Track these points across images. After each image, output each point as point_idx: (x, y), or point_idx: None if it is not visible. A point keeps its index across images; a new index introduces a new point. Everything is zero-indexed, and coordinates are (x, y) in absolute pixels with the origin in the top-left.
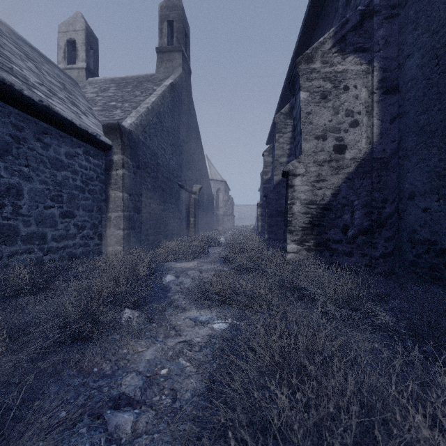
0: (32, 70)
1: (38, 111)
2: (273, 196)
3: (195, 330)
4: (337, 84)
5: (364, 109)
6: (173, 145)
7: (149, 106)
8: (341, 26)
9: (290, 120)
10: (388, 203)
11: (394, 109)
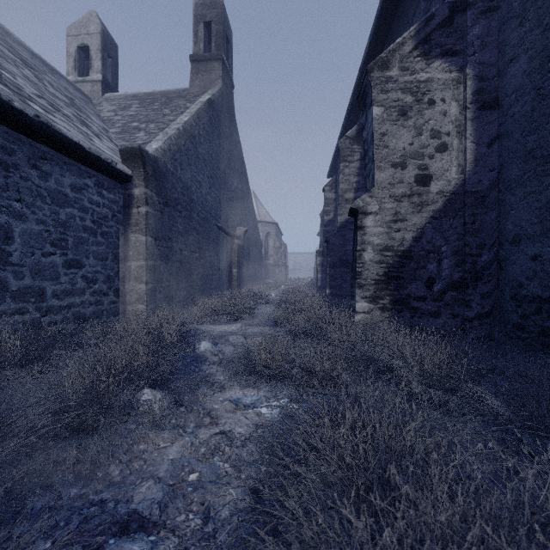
0: (29, 79)
1: (34, 129)
2: (337, 241)
3: (237, 417)
4: (420, 97)
5: (455, 128)
6: (211, 178)
7: (180, 127)
8: (425, 22)
9: (358, 145)
10: (485, 249)
11: (492, 129)
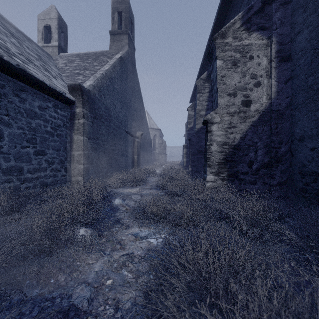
0: (14, 44)
1: (16, 72)
2: (195, 139)
3: (136, 244)
4: (244, 54)
5: (265, 73)
6: (122, 102)
7: (103, 72)
8: (248, 10)
9: (207, 83)
10: (283, 144)
11: (287, 73)
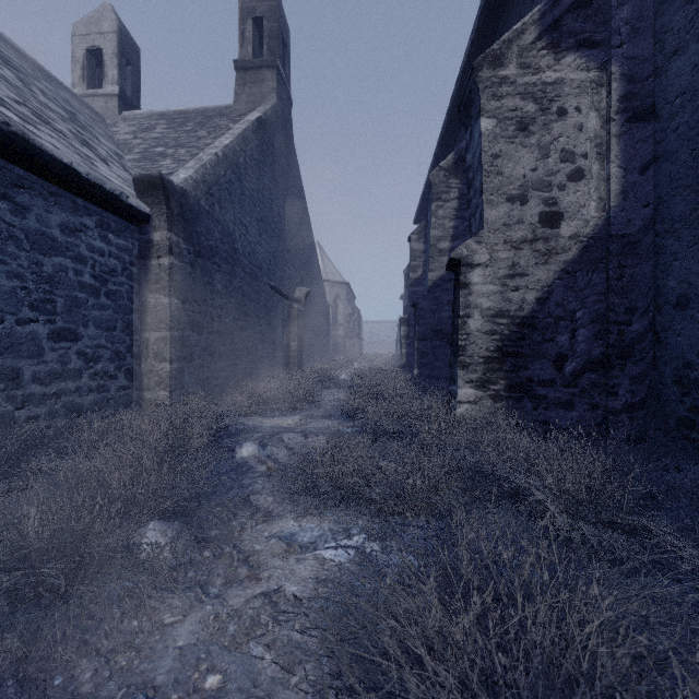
0: (8, 80)
1: (1, 142)
2: (427, 305)
3: (288, 565)
4: (546, 105)
5: (594, 148)
6: (262, 221)
7: (219, 151)
8: (554, 1)
9: (455, 179)
10: (637, 314)
11: (646, 149)
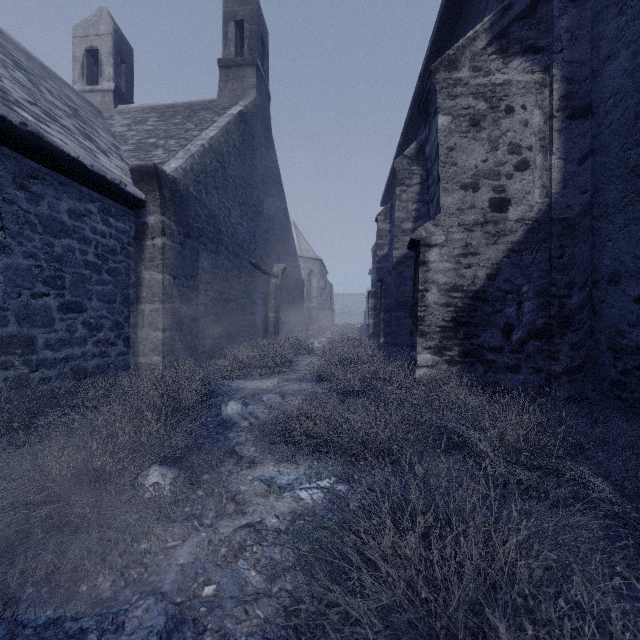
0: (21, 82)
1: (20, 140)
2: (392, 280)
3: (269, 503)
4: (496, 104)
5: (538, 142)
6: (243, 205)
7: (205, 143)
8: (502, 12)
9: (417, 166)
10: (575, 289)
11: (584, 142)
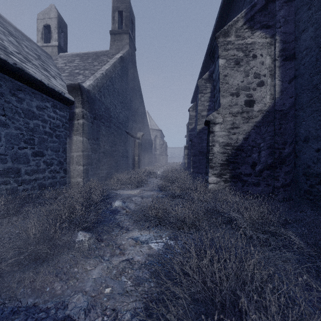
0: (12, 42)
1: (13, 71)
2: (196, 140)
3: (136, 249)
4: (247, 53)
5: (268, 72)
6: (122, 103)
7: (103, 72)
8: (251, 8)
9: (209, 84)
10: (287, 145)
11: (291, 72)
